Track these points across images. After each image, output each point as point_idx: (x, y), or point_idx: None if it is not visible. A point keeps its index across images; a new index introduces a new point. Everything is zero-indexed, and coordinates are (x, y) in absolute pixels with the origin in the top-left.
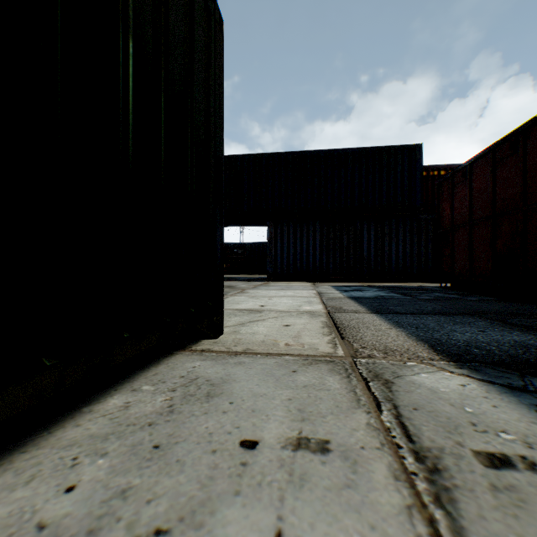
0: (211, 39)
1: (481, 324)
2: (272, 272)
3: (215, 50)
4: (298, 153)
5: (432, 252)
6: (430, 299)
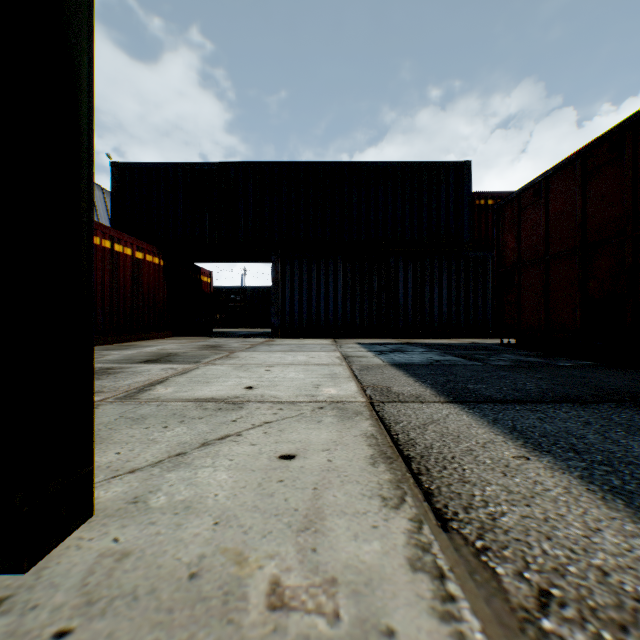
0: None
1: None
2: (278, 325)
3: None
4: (314, 164)
5: (483, 300)
6: (512, 367)
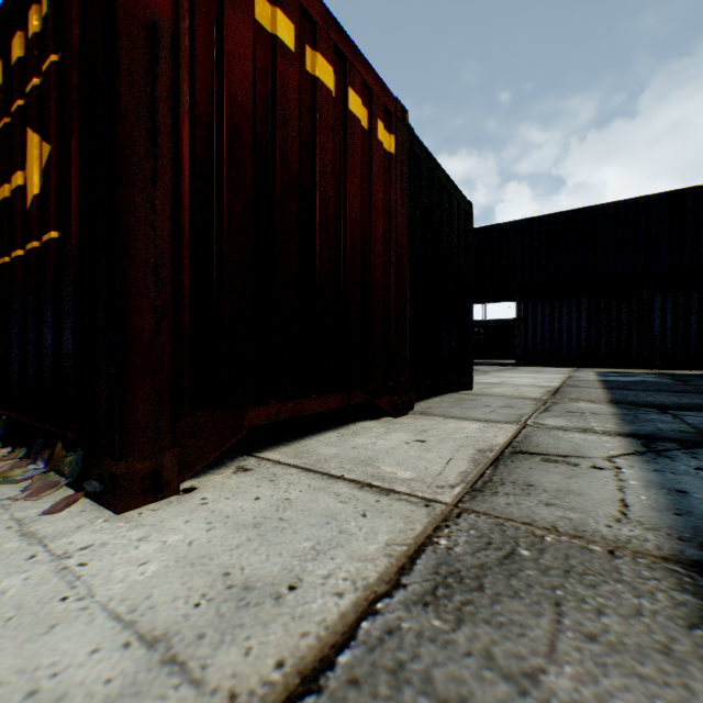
0: (467, 225)
1: (694, 397)
2: (521, 355)
3: (469, 229)
4: (555, 215)
5: None
6: (700, 385)
